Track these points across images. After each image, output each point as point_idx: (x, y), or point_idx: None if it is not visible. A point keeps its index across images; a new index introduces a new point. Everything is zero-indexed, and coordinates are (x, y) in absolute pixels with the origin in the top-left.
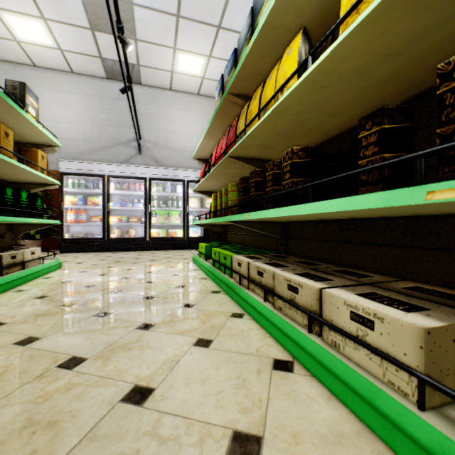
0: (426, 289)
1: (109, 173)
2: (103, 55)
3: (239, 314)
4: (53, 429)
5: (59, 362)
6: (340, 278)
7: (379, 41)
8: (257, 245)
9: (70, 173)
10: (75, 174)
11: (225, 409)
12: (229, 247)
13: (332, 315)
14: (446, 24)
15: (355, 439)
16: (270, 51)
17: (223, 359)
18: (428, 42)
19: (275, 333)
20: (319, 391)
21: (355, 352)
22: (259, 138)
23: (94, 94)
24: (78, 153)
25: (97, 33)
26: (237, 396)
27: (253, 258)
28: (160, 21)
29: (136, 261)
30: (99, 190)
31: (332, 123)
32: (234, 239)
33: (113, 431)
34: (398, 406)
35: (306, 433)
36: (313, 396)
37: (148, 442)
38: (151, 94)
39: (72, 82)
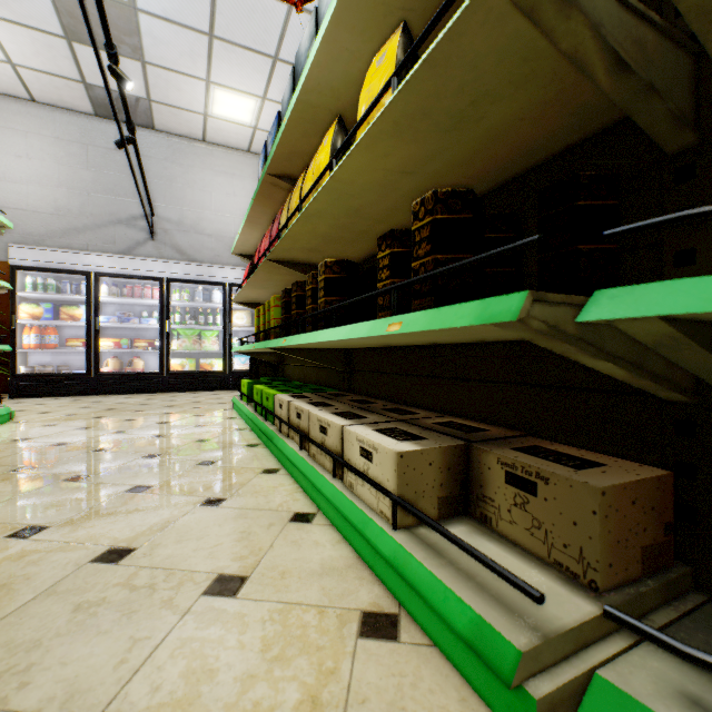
0: (455, 423)
1: (99, 270)
2: (88, 79)
3: (273, 470)
4: (2, 590)
5: (9, 532)
6: (380, 416)
7: (386, 161)
8: (319, 381)
9: (29, 268)
10: (38, 269)
11: (216, 559)
12: (282, 384)
13: (349, 454)
14: (442, 154)
15: (344, 570)
16: (312, 131)
17: (233, 516)
18: (435, 166)
19: (306, 485)
20: (331, 537)
21: (363, 489)
22: (300, 240)
23: (73, 140)
24: (44, 235)
25: (76, 44)
26: (236, 547)
27: (299, 397)
28: (183, 40)
29: (142, 408)
30: (82, 295)
31: (382, 229)
32: (293, 374)
33: (77, 586)
34: (378, 529)
35: (297, 570)
36: (322, 541)
37: (119, 591)
38: (171, 145)
39: (32, 117)
